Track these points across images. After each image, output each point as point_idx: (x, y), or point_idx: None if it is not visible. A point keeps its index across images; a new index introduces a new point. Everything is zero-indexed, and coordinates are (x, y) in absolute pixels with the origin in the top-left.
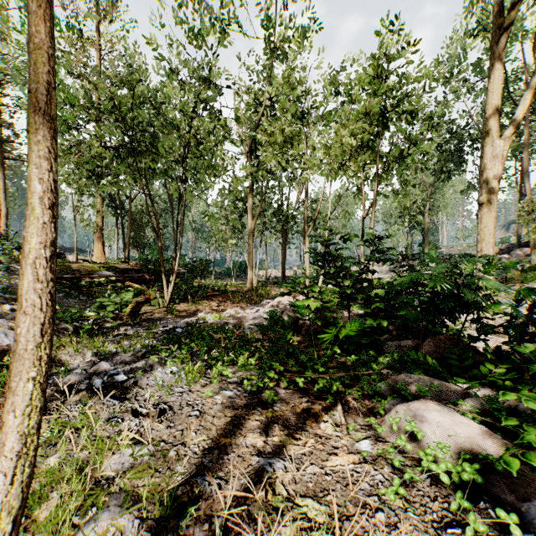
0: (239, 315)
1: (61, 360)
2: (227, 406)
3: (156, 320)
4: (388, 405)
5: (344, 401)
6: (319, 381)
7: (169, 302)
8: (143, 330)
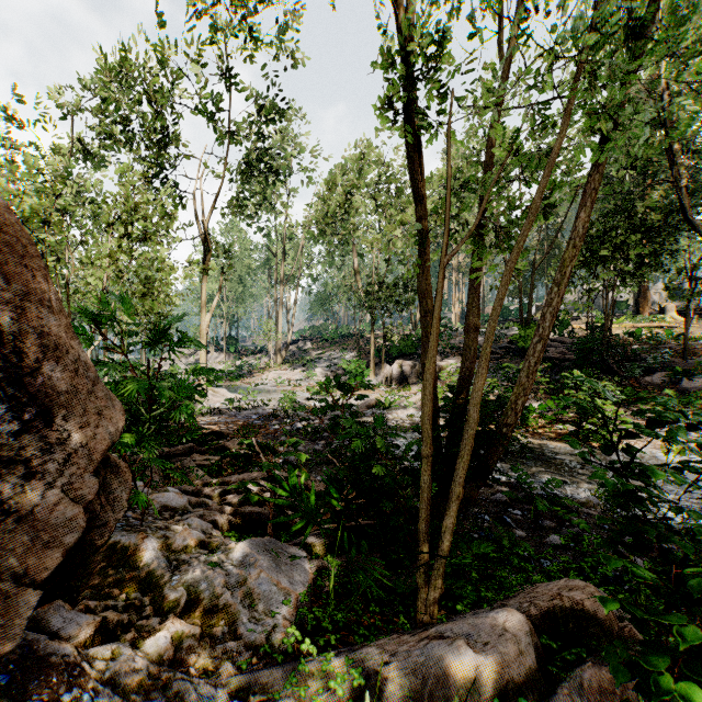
0: None
1: None
2: None
3: None
4: None
5: None
6: None
7: None
8: None
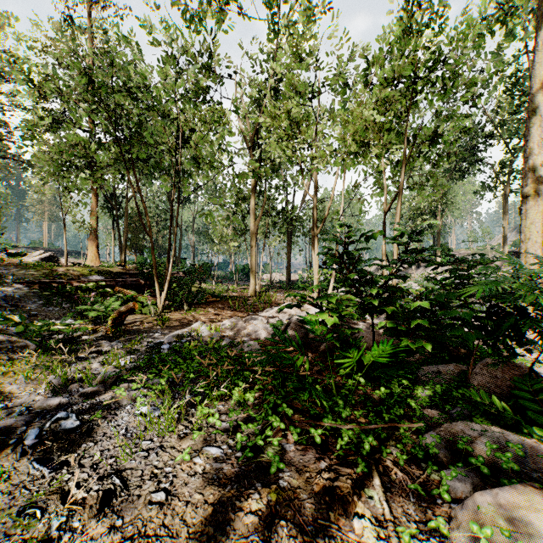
0: (238, 326)
1: (5, 392)
2: (210, 479)
3: (143, 332)
4: (450, 480)
5: (382, 468)
6: (343, 433)
7: (162, 310)
8: (123, 346)
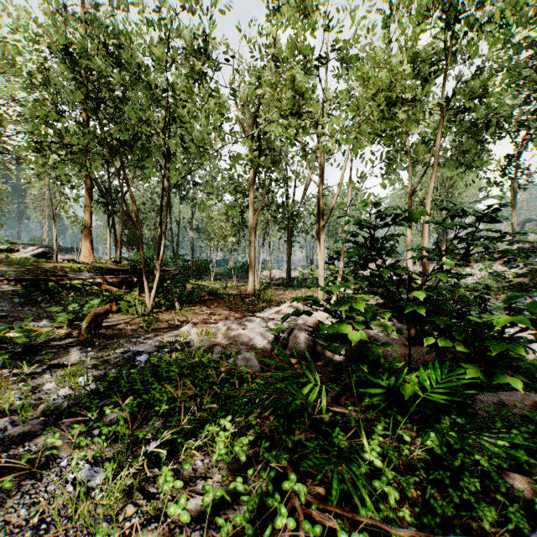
0: (232, 331)
1: None
2: None
3: (123, 337)
4: None
5: None
6: None
7: (150, 311)
8: (91, 358)
